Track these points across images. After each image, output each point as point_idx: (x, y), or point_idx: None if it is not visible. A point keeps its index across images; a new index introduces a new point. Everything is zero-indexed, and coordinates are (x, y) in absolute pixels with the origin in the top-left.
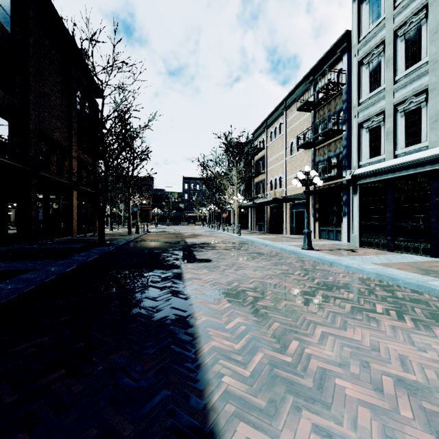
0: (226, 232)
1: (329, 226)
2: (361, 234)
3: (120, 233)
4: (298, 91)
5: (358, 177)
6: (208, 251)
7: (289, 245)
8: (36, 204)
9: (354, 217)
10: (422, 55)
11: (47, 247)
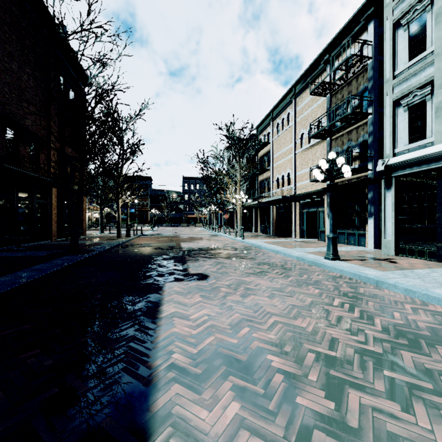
0: (228, 234)
1: (349, 228)
2: (396, 239)
3: (109, 236)
4: (310, 74)
5: (393, 167)
6: (206, 261)
7: (305, 252)
8: None
9: (387, 217)
10: None
11: (4, 256)
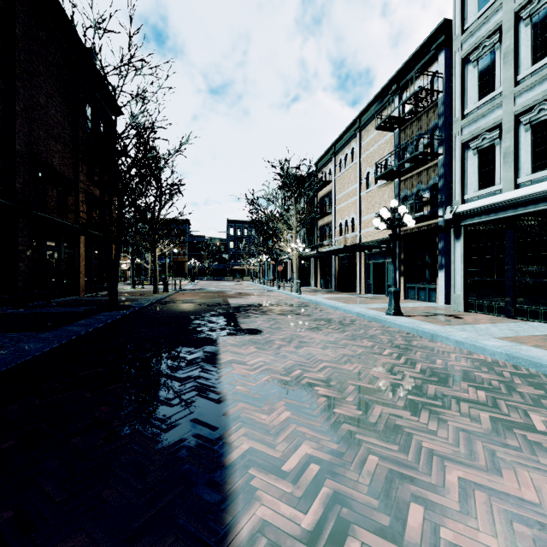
0: (282, 290)
1: (419, 282)
2: (466, 293)
3: (144, 291)
4: (377, 105)
5: (462, 216)
6: (258, 317)
7: (368, 308)
8: (25, 252)
9: (456, 270)
10: None
11: (38, 312)
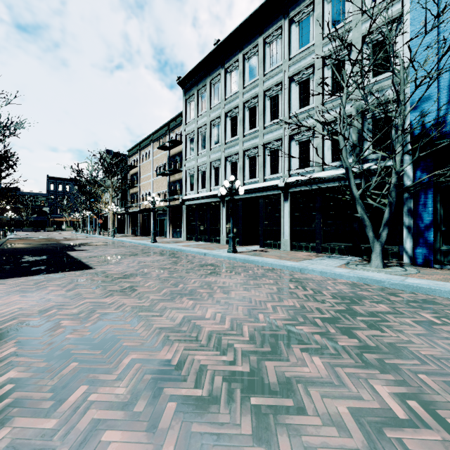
0: (102, 236)
1: (177, 229)
2: (187, 233)
3: None
4: (161, 132)
5: (185, 201)
6: (85, 247)
7: (146, 241)
8: None
9: (184, 223)
10: (206, 146)
11: None
